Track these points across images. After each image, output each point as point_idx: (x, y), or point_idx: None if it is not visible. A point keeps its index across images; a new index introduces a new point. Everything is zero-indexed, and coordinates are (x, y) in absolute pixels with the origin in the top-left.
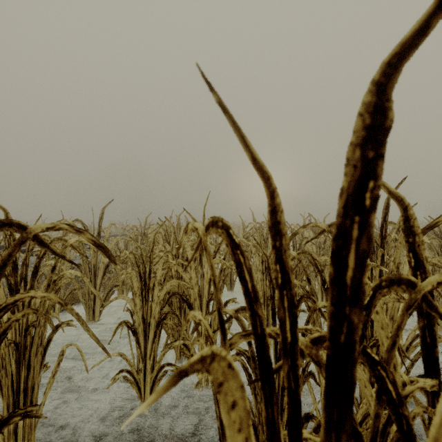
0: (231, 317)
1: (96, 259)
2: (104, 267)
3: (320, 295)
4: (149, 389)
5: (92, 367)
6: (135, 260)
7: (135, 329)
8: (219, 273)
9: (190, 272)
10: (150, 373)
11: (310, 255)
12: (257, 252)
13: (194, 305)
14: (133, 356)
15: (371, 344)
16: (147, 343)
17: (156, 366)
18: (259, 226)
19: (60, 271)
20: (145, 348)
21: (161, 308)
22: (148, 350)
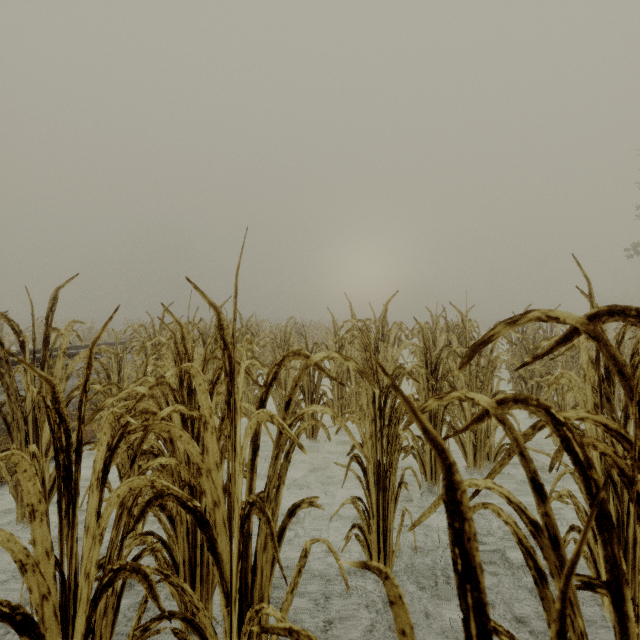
0: None
1: None
2: None
3: (472, 449)
4: None
5: None
6: (46, 412)
7: (26, 616)
8: (277, 436)
9: (205, 437)
10: None
11: (544, 409)
12: None
13: (213, 519)
14: None
15: None
16: None
17: None
18: (361, 327)
19: None
20: None
21: (123, 535)
22: None
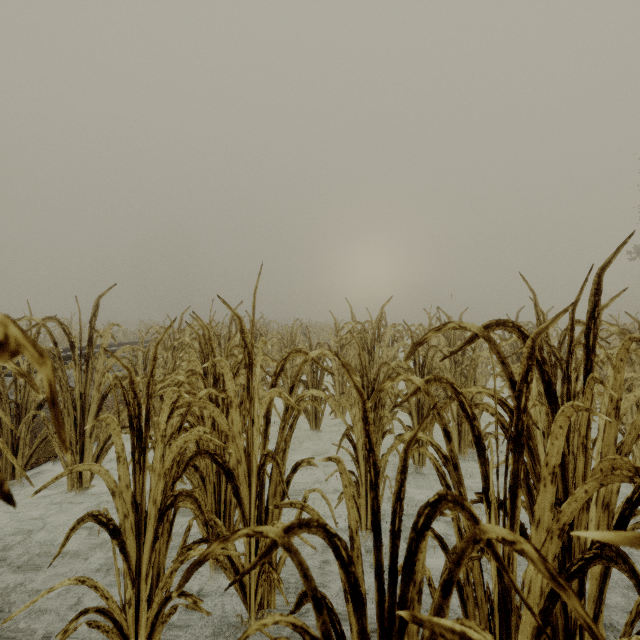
0: (275, 545)
1: (85, 383)
2: (100, 397)
3: (457, 438)
4: (144, 639)
5: (6, 621)
6: (122, 391)
7: (115, 526)
8: (284, 412)
9: (231, 412)
10: (145, 609)
11: (450, 384)
12: (358, 368)
13: (237, 472)
14: (118, 572)
15: (574, 568)
16: (142, 550)
17: (157, 596)
18: (361, 328)
19: (24, 404)
20: (138, 559)
21: (174, 480)
22: (143, 564)
